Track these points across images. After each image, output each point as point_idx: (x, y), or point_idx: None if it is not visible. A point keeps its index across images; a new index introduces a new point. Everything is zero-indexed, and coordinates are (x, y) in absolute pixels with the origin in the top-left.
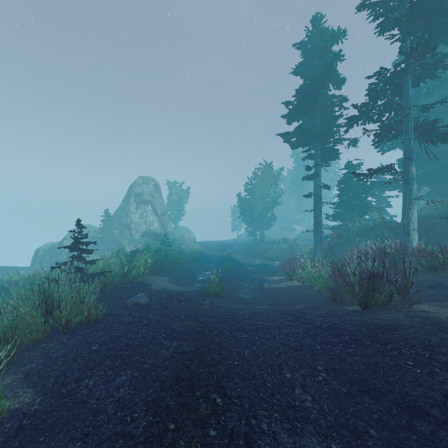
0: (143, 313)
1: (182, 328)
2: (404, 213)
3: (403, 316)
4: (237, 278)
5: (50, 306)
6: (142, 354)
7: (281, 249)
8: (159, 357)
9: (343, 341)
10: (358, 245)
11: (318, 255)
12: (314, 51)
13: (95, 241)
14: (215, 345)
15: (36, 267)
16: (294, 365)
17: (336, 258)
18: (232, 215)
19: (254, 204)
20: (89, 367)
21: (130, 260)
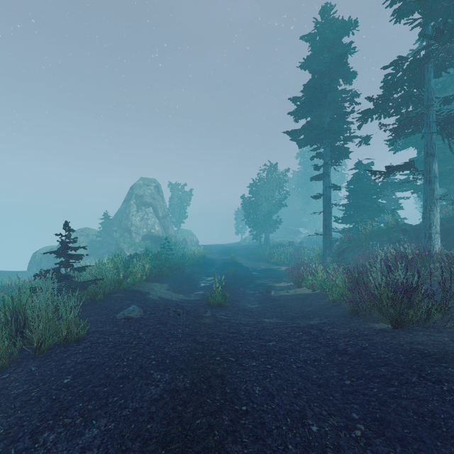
0: (133, 331)
1: (177, 352)
2: (425, 215)
3: (449, 339)
4: (242, 285)
5: (22, 323)
6: (123, 392)
7: (287, 253)
8: (144, 398)
9: (379, 374)
10: (371, 249)
11: (328, 260)
12: (323, 43)
13: (85, 246)
14: (218, 379)
15: (33, 272)
16: (320, 410)
17: (347, 263)
18: (236, 217)
19: (259, 207)
20: (54, 410)
21: (127, 265)
